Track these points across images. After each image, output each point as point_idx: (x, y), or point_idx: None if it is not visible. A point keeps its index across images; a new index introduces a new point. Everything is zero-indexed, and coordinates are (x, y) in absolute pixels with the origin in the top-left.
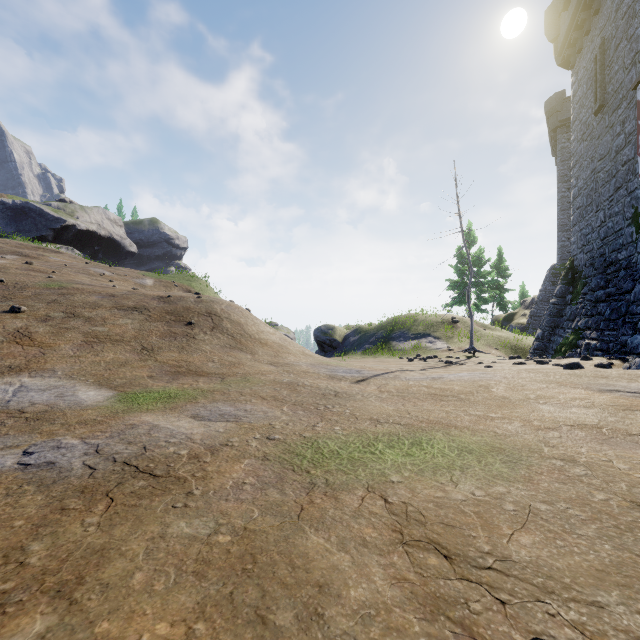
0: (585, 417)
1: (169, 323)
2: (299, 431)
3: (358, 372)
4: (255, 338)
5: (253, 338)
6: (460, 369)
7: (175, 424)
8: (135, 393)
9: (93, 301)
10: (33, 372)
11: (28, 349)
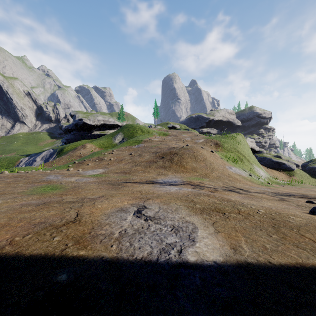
0: (73, 200)
1: (157, 157)
2: (67, 184)
3: (170, 181)
4: (182, 164)
5: (181, 164)
6: (268, 197)
7: (73, 179)
8: (99, 174)
9: (152, 150)
10: (105, 168)
11: (116, 163)
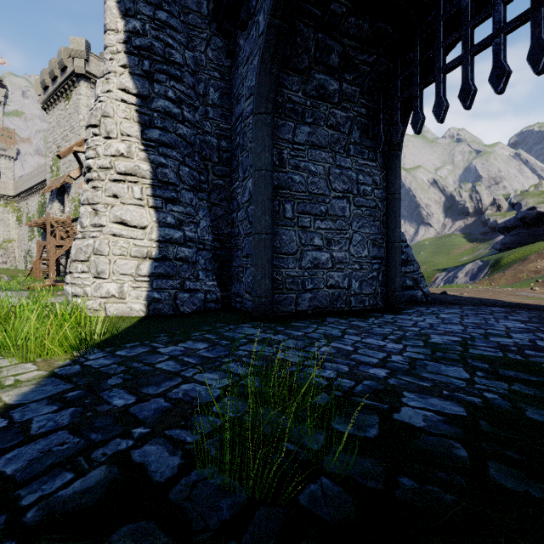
0: None
1: None
2: None
3: None
4: None
5: None
6: None
7: None
8: None
9: None
10: None
11: None
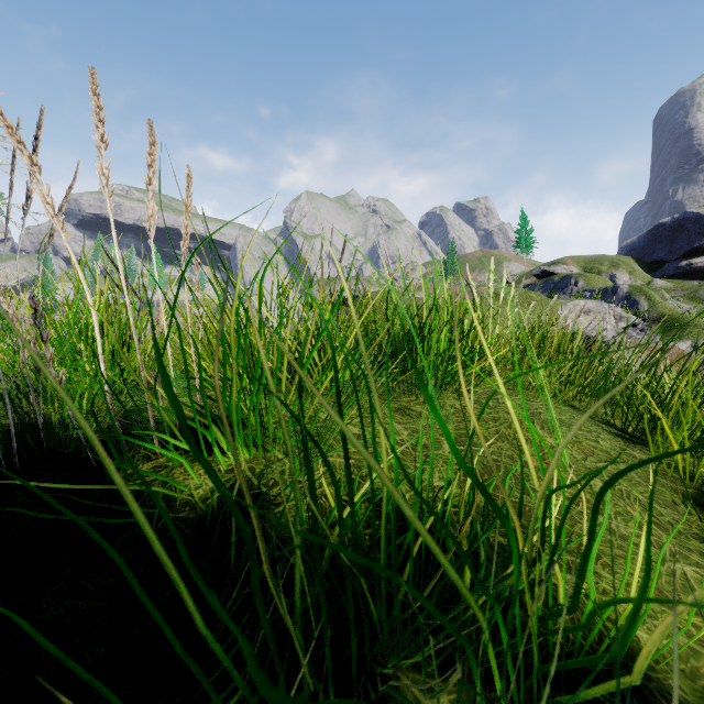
0: None
1: None
2: None
3: None
4: None
5: None
6: None
7: None
8: None
9: None
10: None
11: None
